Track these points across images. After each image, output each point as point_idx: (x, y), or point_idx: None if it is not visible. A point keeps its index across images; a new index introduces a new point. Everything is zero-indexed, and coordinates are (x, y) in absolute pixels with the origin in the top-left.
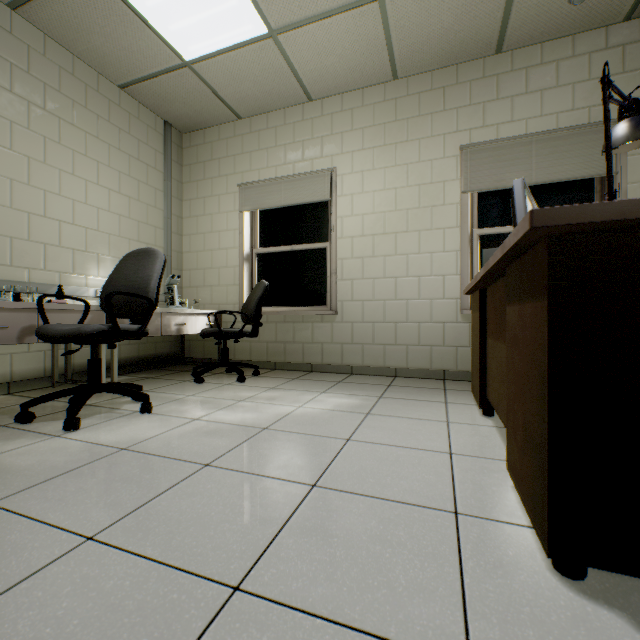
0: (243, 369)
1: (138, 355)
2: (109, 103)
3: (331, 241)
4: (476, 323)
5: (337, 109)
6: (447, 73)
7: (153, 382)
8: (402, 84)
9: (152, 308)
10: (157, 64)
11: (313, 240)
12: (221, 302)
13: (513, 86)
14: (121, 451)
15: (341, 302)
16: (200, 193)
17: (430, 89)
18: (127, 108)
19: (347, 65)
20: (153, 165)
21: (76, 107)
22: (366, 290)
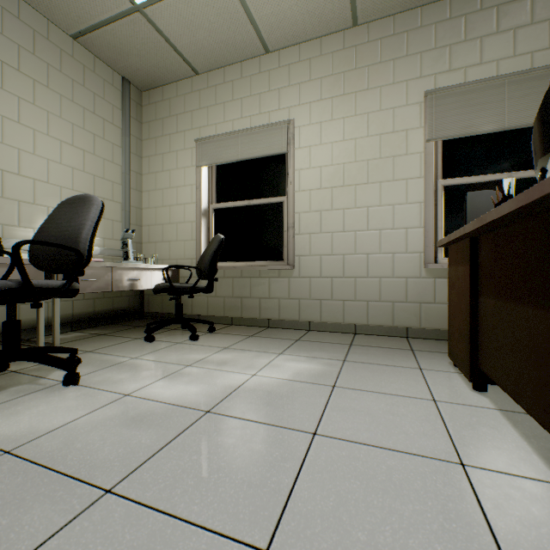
0: (200, 324)
1: (94, 310)
2: (61, 53)
3: (288, 194)
4: (461, 278)
5: (294, 60)
6: (410, 16)
7: (102, 340)
8: (362, 31)
9: (81, 261)
10: (107, 8)
11: (270, 194)
12: (179, 257)
13: (482, 26)
14: (0, 457)
15: (298, 257)
16: (159, 150)
17: (392, 34)
18: (81, 60)
19: (305, 8)
20: (110, 120)
21: (22, 52)
22: (324, 244)
